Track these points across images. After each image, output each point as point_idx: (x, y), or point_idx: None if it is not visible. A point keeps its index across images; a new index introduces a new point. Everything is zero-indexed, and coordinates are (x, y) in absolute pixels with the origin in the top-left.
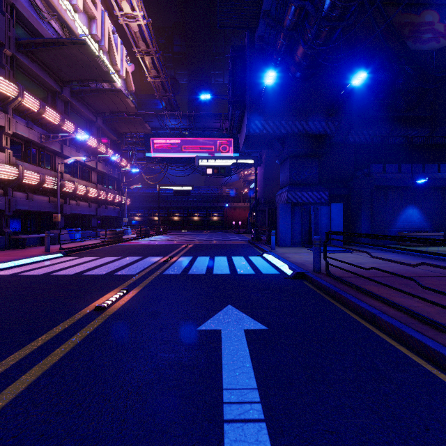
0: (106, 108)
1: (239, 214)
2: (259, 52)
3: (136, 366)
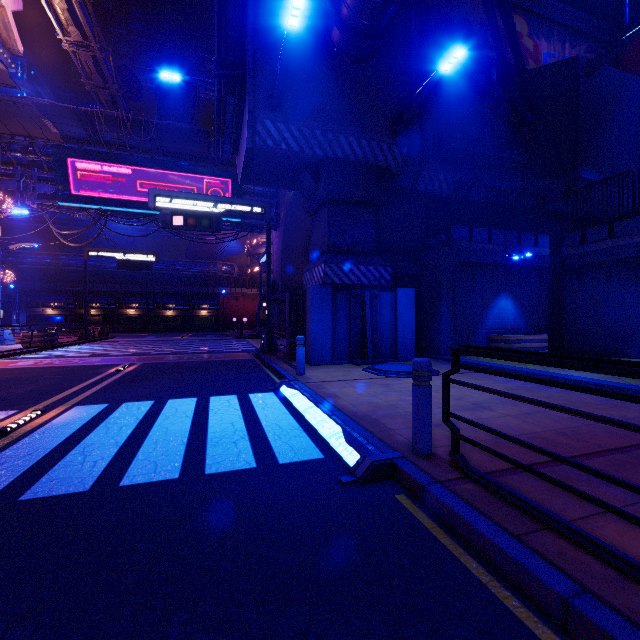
0: None
1: (244, 307)
2: None
3: None
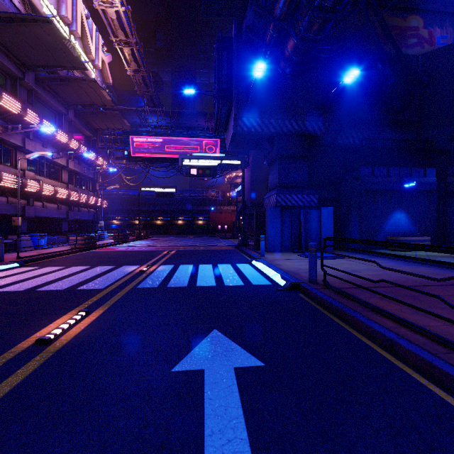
0: (78, 99)
1: (225, 218)
2: (247, 44)
3: (70, 450)
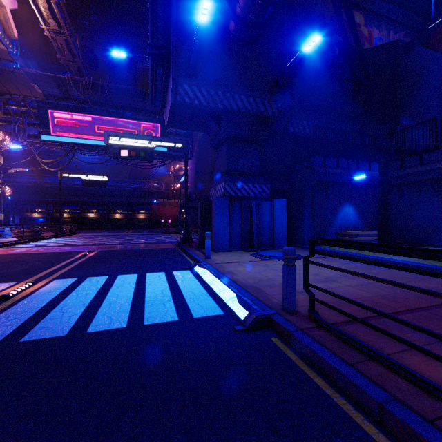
0: None
1: (169, 212)
2: None
3: None
